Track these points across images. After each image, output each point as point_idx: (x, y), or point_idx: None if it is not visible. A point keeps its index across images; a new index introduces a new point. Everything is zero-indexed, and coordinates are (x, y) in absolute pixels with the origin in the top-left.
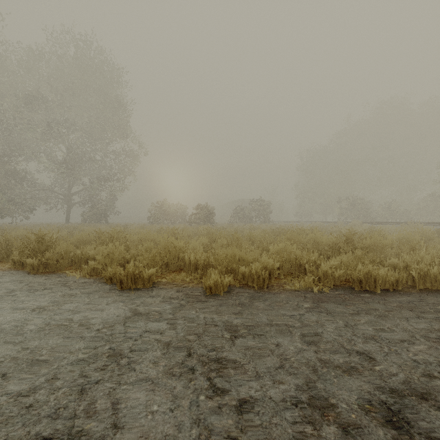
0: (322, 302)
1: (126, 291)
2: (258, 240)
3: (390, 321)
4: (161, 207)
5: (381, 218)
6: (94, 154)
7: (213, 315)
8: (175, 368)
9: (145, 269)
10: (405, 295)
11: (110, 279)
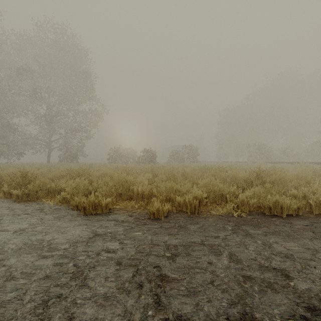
0: (241, 225)
1: (88, 216)
2: (189, 175)
3: (297, 241)
4: (117, 151)
5: (279, 159)
6: (68, 112)
7: (156, 236)
8: (125, 284)
9: (103, 198)
10: (305, 219)
11: (76, 206)
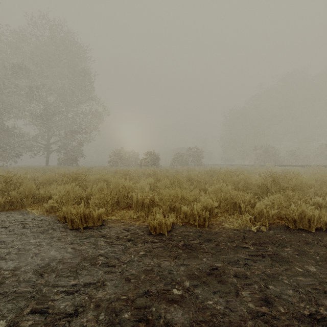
0: (263, 244)
1: (76, 230)
2: (195, 180)
3: None
4: (118, 154)
5: (287, 162)
6: (67, 113)
7: (157, 260)
8: None
9: (96, 207)
10: None
11: (64, 217)
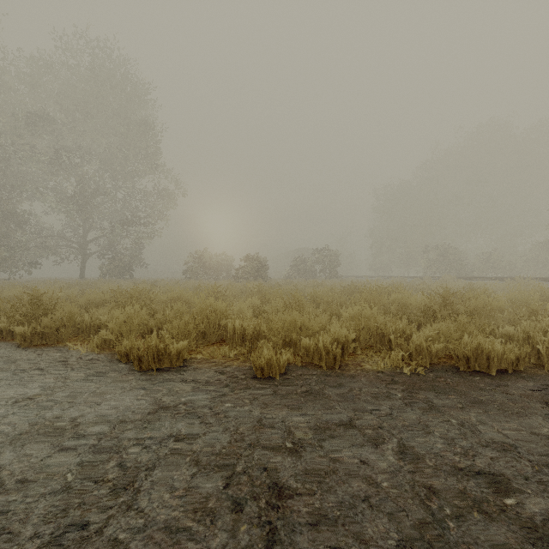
0: (417, 390)
1: (146, 373)
2: (324, 301)
3: (519, 419)
4: (200, 259)
5: (479, 273)
6: (116, 191)
7: (265, 409)
8: (207, 502)
9: (174, 341)
10: (530, 378)
11: (126, 355)
